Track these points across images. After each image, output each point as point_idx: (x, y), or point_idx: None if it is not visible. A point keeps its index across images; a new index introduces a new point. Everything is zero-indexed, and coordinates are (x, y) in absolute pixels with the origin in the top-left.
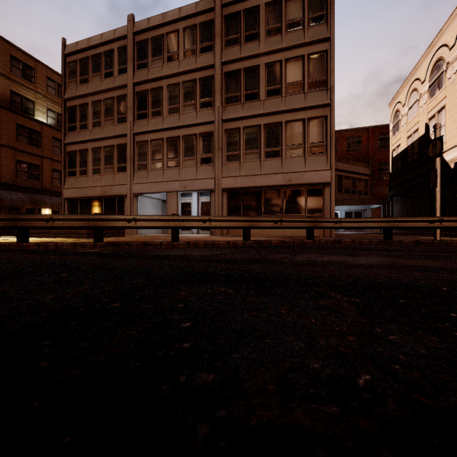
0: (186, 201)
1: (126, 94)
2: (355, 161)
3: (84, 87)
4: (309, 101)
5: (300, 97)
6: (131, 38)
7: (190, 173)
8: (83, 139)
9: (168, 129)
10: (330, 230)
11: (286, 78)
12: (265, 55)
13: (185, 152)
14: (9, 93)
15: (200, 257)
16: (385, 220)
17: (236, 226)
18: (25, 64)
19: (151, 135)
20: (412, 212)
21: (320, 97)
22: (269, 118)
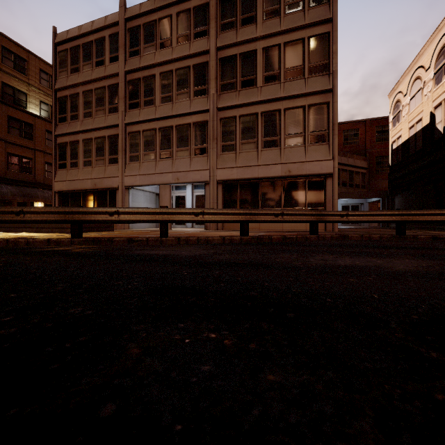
0: (180, 194)
1: (118, 83)
2: (352, 154)
3: (75, 76)
4: (310, 87)
5: (300, 83)
6: (122, 25)
7: (183, 164)
8: (73, 130)
9: (161, 119)
10: (333, 224)
11: (285, 63)
12: (263, 39)
13: (178, 142)
14: (0, 84)
15: (188, 258)
16: (397, 213)
17: (232, 219)
18: (17, 55)
19: (143, 125)
20: (414, 205)
21: (321, 82)
22: (267, 105)
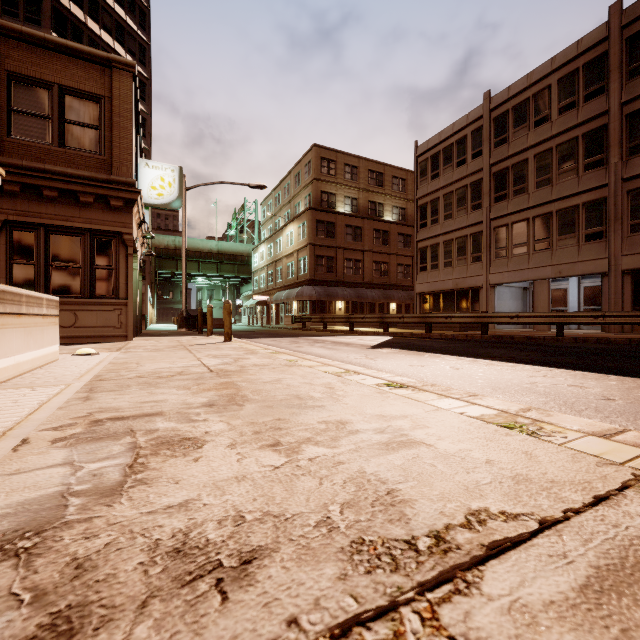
0: (558, 286)
1: (481, 178)
2: None
3: (435, 182)
4: None
5: None
6: (487, 118)
7: (568, 254)
8: (434, 234)
9: (536, 206)
10: None
11: None
12: None
13: (560, 230)
14: (367, 203)
15: (595, 348)
16: None
17: None
18: (377, 173)
19: (511, 217)
20: None
21: None
22: None
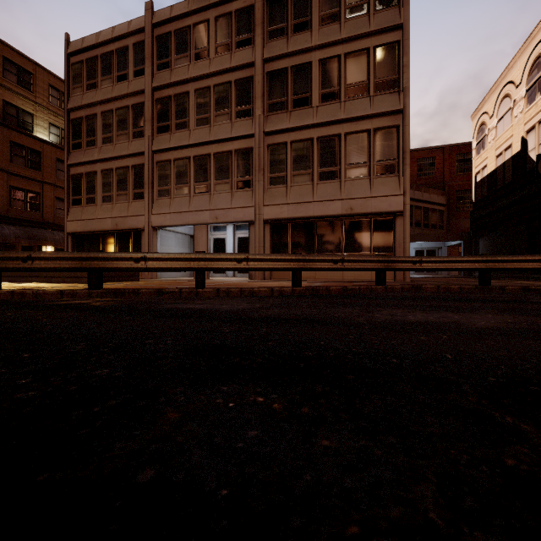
0: (219, 236)
1: (144, 102)
2: (428, 187)
3: (92, 94)
4: (376, 107)
5: (365, 102)
6: (149, 32)
7: (223, 200)
8: (90, 159)
9: (196, 145)
10: (404, 272)
11: (346, 78)
12: (319, 49)
13: (217, 174)
14: (1, 103)
15: (229, 313)
16: (481, 259)
17: (283, 267)
18: (21, 68)
19: (174, 153)
20: (502, 250)
21: (390, 101)
22: (324, 129)
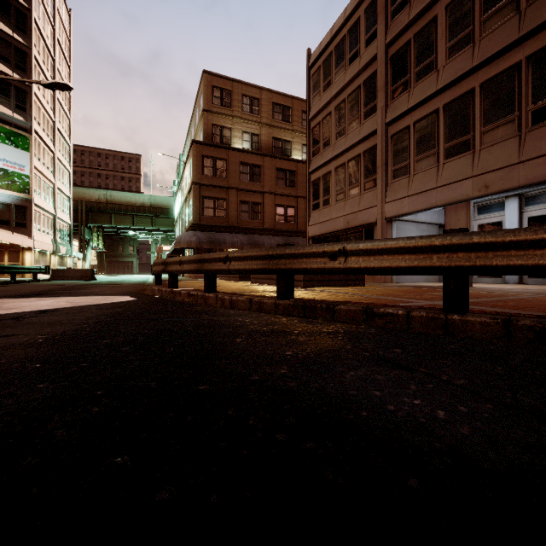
0: (488, 220)
1: (376, 70)
2: None
3: (327, 94)
4: None
5: None
6: None
7: (500, 154)
8: (325, 160)
9: (448, 87)
10: None
11: None
12: None
13: (487, 115)
14: (271, 140)
15: None
16: None
17: None
18: (283, 106)
19: (414, 114)
20: None
21: None
22: None
